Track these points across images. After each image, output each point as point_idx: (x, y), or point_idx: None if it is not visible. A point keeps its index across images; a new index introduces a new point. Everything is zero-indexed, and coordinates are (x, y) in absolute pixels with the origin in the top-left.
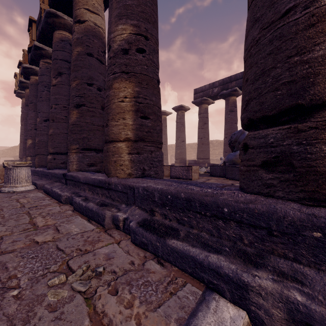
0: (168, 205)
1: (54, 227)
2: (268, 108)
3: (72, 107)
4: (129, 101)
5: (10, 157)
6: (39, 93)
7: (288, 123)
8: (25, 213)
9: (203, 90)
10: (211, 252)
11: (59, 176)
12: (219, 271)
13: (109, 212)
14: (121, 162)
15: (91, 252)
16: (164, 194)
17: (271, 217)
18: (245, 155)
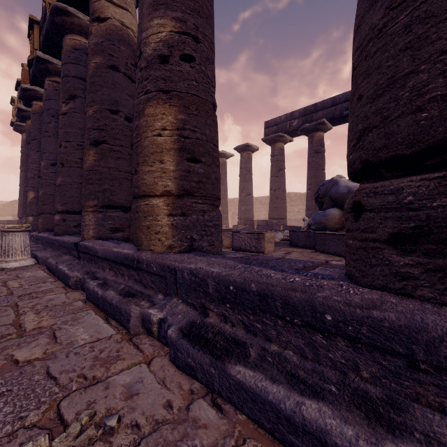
0: (229, 301)
1: (49, 332)
2: (402, 142)
3: (88, 145)
4: (169, 134)
5: (8, 216)
6: (44, 126)
7: (438, 169)
8: (10, 306)
9: (277, 123)
10: (305, 394)
11: (70, 246)
12: (324, 438)
13: (136, 307)
14: (157, 228)
15: (103, 383)
16: (223, 283)
17: (414, 337)
18: (357, 222)
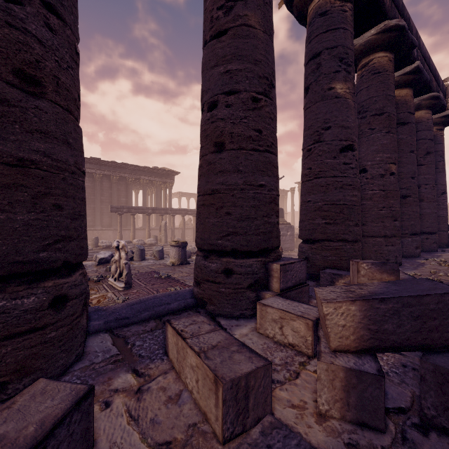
0: None
1: None
2: None
3: None
4: None
5: None
6: None
7: None
8: None
9: None
10: None
11: None
12: None
13: None
14: None
15: None
16: None
17: None
18: None
